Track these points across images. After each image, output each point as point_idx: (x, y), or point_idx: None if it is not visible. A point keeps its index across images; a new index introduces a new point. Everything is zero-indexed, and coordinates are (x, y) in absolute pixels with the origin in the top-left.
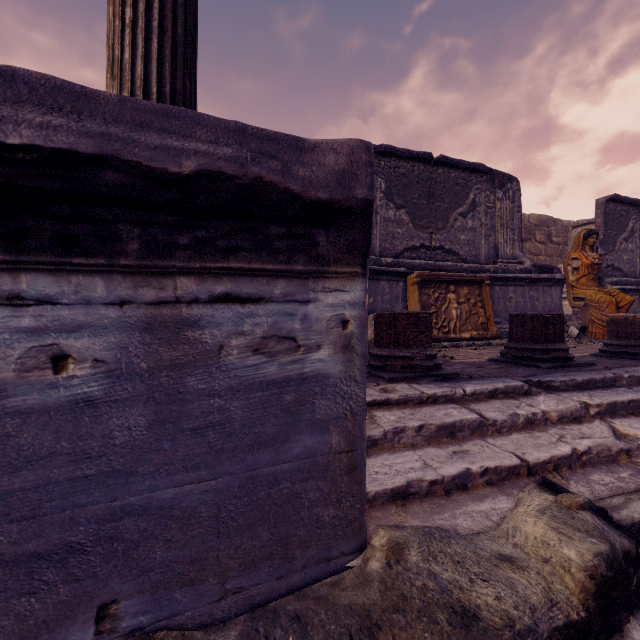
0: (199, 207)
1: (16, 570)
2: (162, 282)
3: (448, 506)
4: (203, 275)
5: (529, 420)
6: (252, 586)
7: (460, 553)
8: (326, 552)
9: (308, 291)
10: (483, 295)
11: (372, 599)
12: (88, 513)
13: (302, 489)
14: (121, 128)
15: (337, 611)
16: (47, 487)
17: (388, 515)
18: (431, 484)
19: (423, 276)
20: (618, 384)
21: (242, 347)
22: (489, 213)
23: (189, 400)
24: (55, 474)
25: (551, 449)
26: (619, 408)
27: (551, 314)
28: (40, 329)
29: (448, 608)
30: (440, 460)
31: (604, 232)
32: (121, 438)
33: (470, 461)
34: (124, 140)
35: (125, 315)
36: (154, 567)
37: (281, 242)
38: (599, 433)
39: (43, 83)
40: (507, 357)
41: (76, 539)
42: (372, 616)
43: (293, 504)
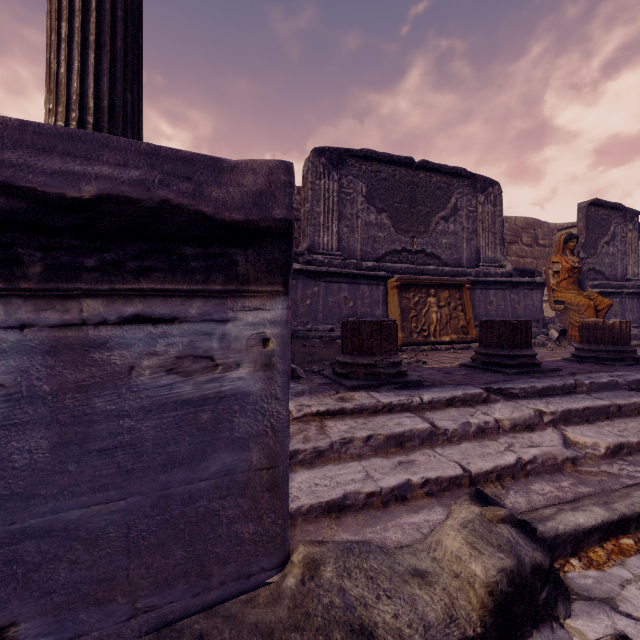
0: (104, 230)
1: None
2: (66, 305)
3: (382, 518)
4: (112, 297)
5: (481, 429)
6: (165, 604)
7: (376, 568)
8: (246, 568)
9: (227, 310)
10: (464, 299)
11: (279, 617)
12: None
13: (220, 506)
14: (19, 153)
15: (242, 629)
16: None
17: (320, 528)
18: (368, 496)
19: (403, 280)
20: (578, 390)
21: (155, 367)
22: (471, 217)
23: (96, 421)
24: None
25: (496, 458)
26: (573, 415)
27: (518, 320)
28: None
29: (347, 626)
30: (383, 471)
31: (586, 236)
32: (21, 461)
33: (413, 472)
34: (18, 166)
35: (26, 338)
36: (57, 588)
37: (198, 262)
38: (549, 441)
39: None
40: (477, 362)
41: None
42: (274, 634)
43: (210, 522)
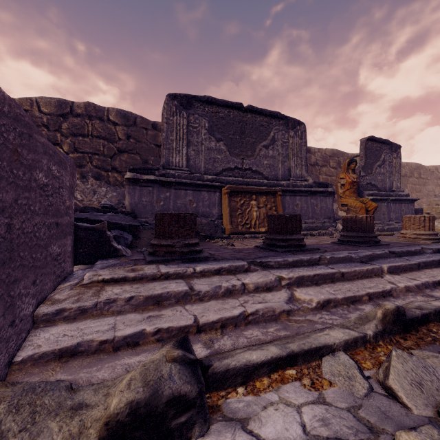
0: None
1: None
2: None
3: (105, 360)
4: None
5: (229, 290)
6: None
7: (46, 404)
8: None
9: None
10: (277, 202)
11: None
12: None
13: None
14: None
15: None
16: None
17: (43, 371)
18: (101, 343)
19: (232, 188)
20: (321, 263)
21: None
22: (284, 146)
23: None
24: None
25: (226, 312)
26: (306, 280)
27: (290, 214)
28: None
29: None
30: (129, 323)
31: (365, 161)
32: None
33: (153, 323)
34: None
35: None
36: None
37: None
38: (277, 299)
39: None
40: (264, 245)
41: None
42: None
43: None
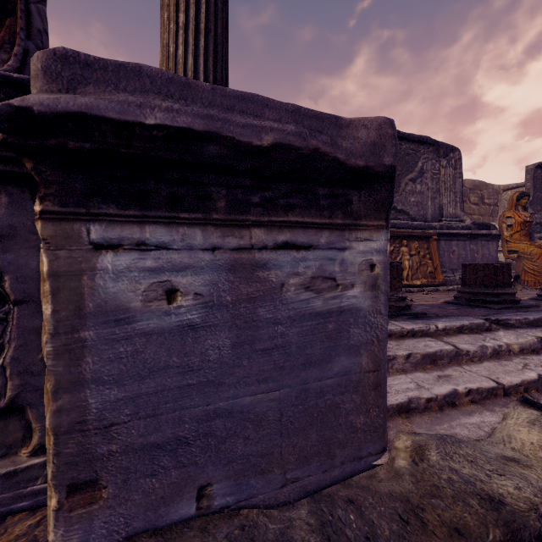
0: (271, 173)
1: (142, 456)
2: (241, 232)
3: (444, 419)
4: (270, 227)
5: (496, 351)
6: (305, 477)
7: (471, 454)
8: (358, 452)
9: (344, 240)
10: (431, 248)
11: (407, 488)
12: (191, 414)
13: (340, 400)
14: (216, 110)
15: (381, 497)
16: (163, 392)
17: (397, 425)
18: (427, 401)
19: None
20: None
21: (297, 285)
22: (435, 179)
23: (260, 327)
24: (168, 382)
25: (520, 375)
26: None
27: (500, 263)
28: (158, 269)
29: (476, 495)
30: (429, 382)
31: (533, 194)
32: (213, 356)
33: (455, 383)
34: (222, 120)
35: (216, 258)
36: (236, 459)
37: (325, 201)
38: None
39: (160, 76)
40: (461, 300)
41: (183, 434)
42: (411, 501)
43: (334, 412)
